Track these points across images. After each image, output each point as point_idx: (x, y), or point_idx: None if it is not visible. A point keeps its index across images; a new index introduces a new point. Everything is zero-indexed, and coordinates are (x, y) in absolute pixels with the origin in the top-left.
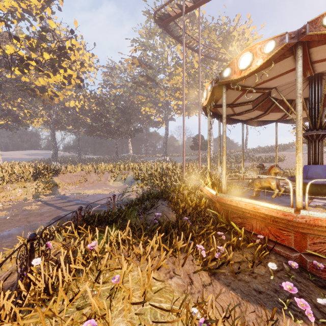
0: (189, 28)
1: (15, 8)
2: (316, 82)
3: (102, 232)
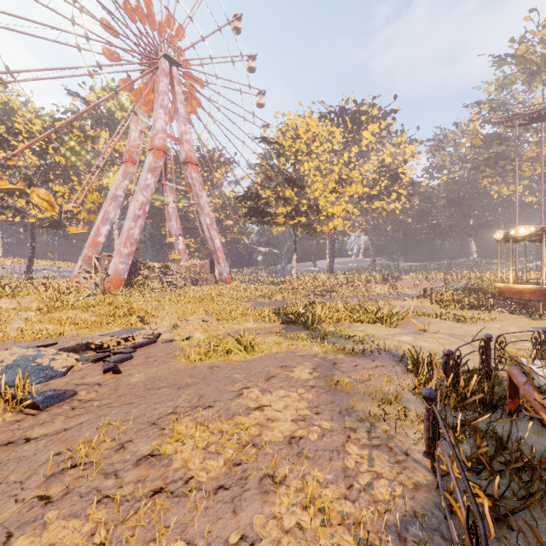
0: None
1: None
2: None
3: None
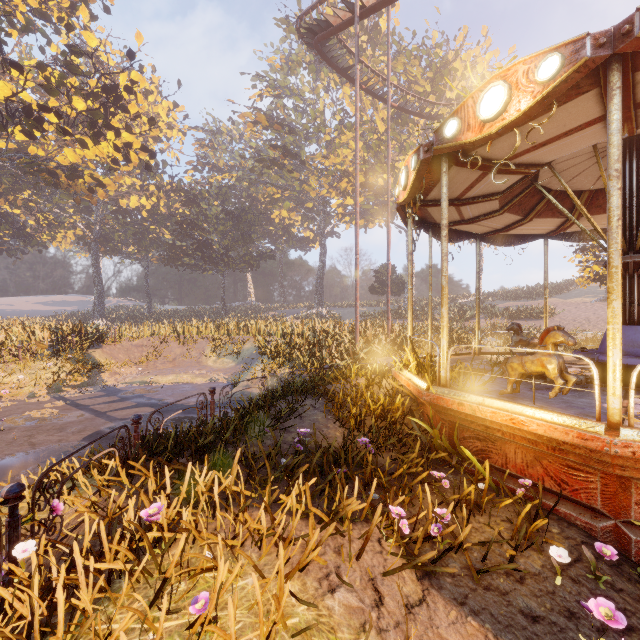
0: (368, 53)
1: (16, 8)
2: (634, 153)
3: (183, 472)
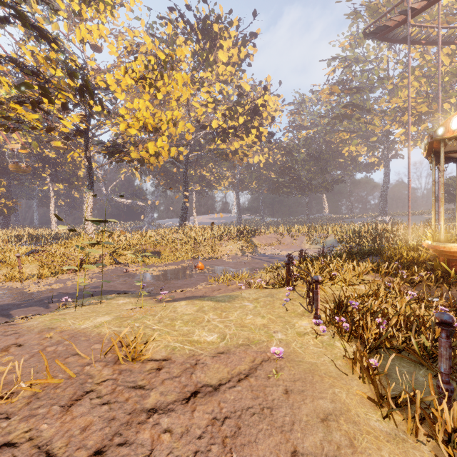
0: None
1: None
2: None
3: None
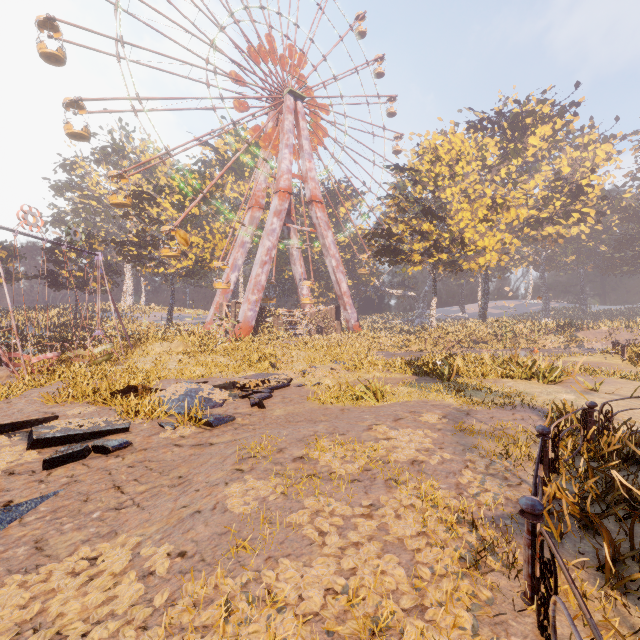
0: None
1: None
2: None
3: None
